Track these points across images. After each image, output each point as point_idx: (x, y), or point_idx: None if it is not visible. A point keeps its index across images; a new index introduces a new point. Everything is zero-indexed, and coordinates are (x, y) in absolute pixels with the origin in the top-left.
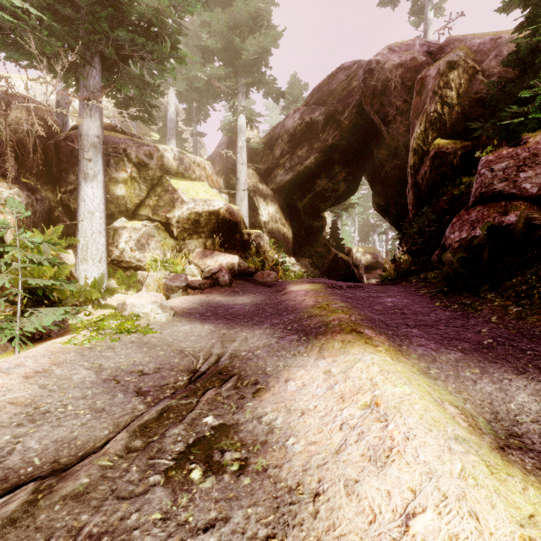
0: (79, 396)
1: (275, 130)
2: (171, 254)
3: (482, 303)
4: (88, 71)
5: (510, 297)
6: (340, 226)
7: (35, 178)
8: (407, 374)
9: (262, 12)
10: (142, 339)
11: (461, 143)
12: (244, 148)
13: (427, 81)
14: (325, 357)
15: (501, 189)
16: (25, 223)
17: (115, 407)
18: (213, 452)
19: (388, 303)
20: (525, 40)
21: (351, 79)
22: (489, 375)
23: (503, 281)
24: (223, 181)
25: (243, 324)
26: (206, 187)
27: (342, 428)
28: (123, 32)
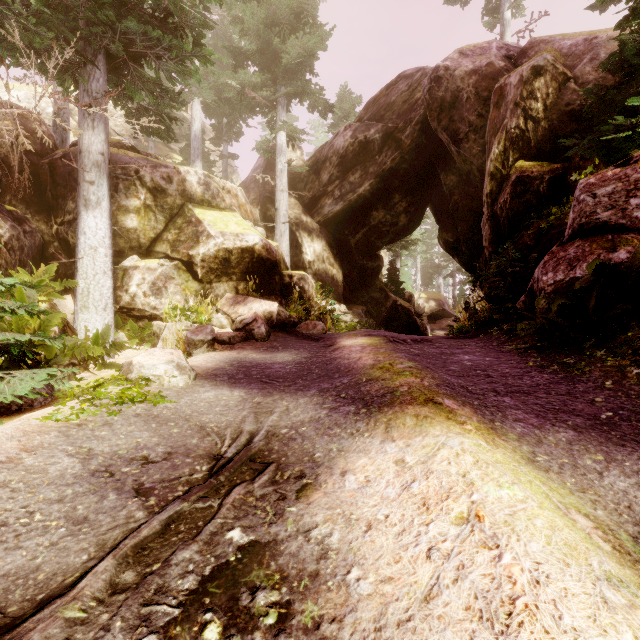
0: (54, 497)
1: (323, 151)
2: (194, 301)
3: (589, 363)
4: (89, 72)
5: (626, 356)
6: (399, 267)
7: (23, 206)
8: (510, 466)
9: (306, 6)
10: (151, 411)
11: (548, 165)
12: (285, 172)
13: (507, 91)
14: (395, 438)
15: (607, 219)
16: (9, 261)
17: (102, 516)
18: (239, 591)
19: (466, 362)
20: (632, 35)
21: (413, 90)
22: (618, 464)
23: (614, 334)
24: (259, 212)
25: (283, 389)
26: (238, 218)
27: (431, 557)
28: (133, 22)
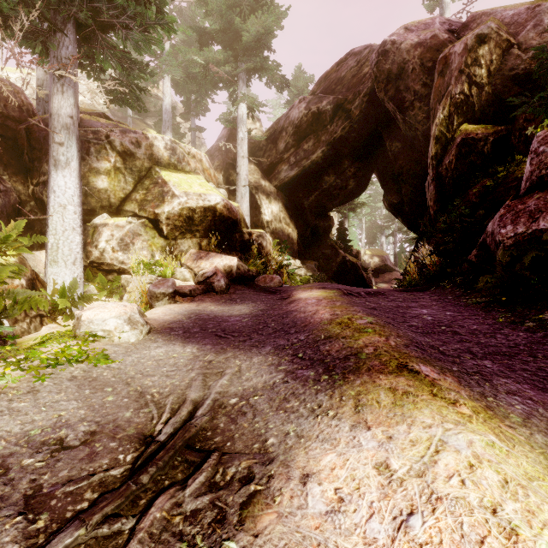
0: None
1: (279, 122)
2: (160, 256)
3: None
4: (59, 39)
5: None
6: (347, 227)
7: (1, 168)
8: None
9: None
10: (90, 372)
11: (492, 127)
12: (245, 140)
13: (451, 59)
14: (369, 424)
15: None
16: None
17: None
18: None
19: (427, 317)
20: None
21: (361, 65)
22: None
23: None
24: (222, 177)
25: (237, 345)
26: (202, 180)
27: None
28: None
